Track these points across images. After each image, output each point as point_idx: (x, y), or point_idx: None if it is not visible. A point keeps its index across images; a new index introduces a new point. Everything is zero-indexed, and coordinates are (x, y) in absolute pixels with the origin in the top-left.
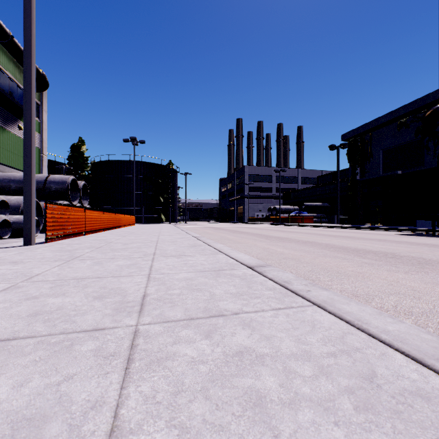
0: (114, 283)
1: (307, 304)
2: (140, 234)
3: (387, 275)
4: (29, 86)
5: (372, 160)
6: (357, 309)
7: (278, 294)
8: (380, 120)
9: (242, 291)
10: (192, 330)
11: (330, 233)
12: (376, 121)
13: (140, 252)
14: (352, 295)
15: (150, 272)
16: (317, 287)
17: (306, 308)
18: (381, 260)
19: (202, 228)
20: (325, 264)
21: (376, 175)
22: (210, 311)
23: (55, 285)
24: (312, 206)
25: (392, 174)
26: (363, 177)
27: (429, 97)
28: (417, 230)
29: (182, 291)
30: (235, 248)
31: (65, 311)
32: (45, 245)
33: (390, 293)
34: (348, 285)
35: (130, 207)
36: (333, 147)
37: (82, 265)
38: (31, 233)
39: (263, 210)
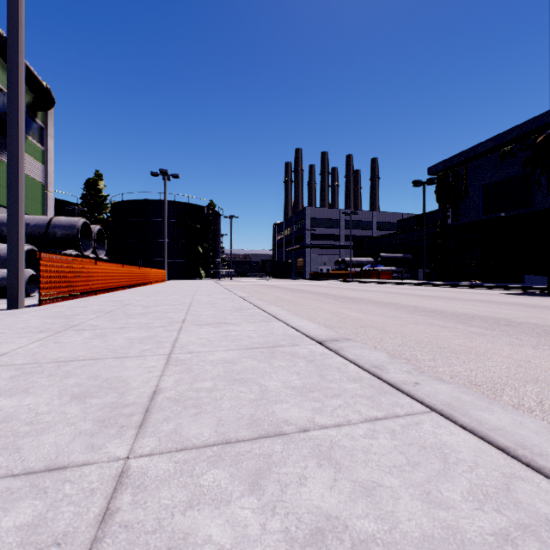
0: (114, 369)
1: (420, 408)
2: (169, 294)
3: (510, 351)
4: (15, 93)
5: (468, 199)
6: (510, 422)
7: (369, 389)
8: (478, 148)
9: (311, 383)
10: (226, 471)
11: (417, 292)
12: (473, 150)
13: (165, 319)
14: (470, 384)
15: (172, 350)
16: (429, 377)
17: (421, 417)
18: (494, 329)
19: (252, 286)
20: (419, 335)
21: (472, 218)
22: (259, 424)
23: (21, 372)
24: (391, 257)
25: (493, 217)
26: (457, 221)
27: (541, 119)
28: (527, 289)
29: (216, 383)
30: (295, 312)
31: (13, 424)
32: (37, 309)
33: (525, 381)
34: (460, 367)
35: (161, 259)
36: (418, 182)
37: (76, 339)
38: (17, 292)
39: (328, 263)
